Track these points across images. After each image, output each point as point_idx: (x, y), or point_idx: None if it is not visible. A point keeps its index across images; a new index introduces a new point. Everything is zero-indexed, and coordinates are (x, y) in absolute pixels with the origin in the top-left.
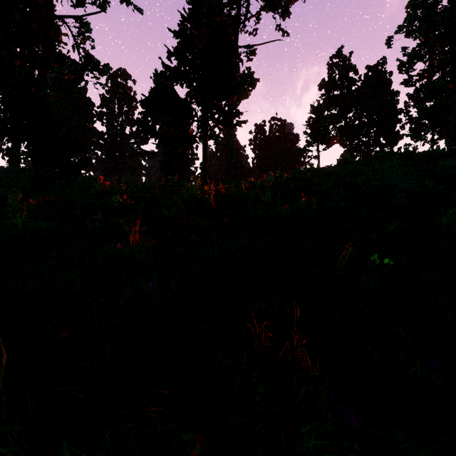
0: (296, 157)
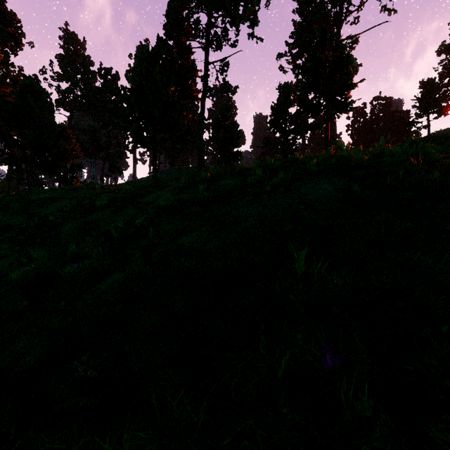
0: (406, 136)
